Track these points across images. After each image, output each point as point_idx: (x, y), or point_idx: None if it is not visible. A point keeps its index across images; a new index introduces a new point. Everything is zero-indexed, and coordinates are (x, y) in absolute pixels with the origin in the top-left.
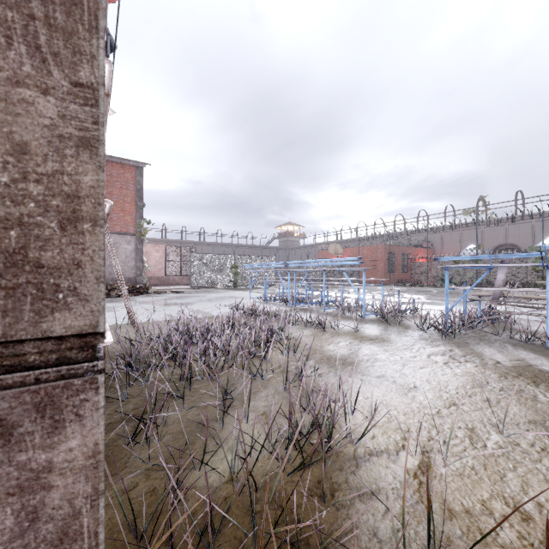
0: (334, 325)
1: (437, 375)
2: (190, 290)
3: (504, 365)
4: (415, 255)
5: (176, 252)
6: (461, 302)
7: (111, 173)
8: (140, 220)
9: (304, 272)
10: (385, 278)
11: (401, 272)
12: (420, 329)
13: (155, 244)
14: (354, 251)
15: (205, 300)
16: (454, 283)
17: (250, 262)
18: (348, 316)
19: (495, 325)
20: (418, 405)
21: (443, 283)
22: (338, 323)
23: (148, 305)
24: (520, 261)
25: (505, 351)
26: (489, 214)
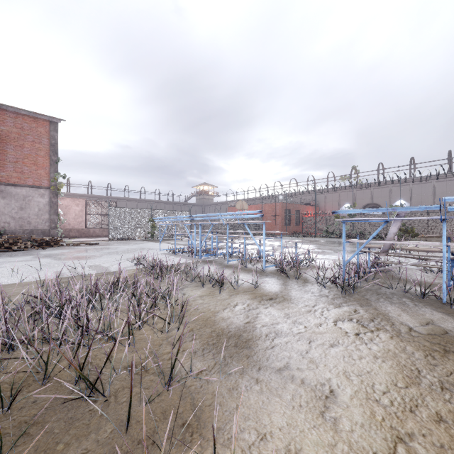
0: (234, 281)
1: (353, 360)
2: (107, 242)
3: (420, 334)
4: (305, 211)
5: (96, 206)
6: (346, 251)
7: (22, 126)
8: (54, 174)
9: (217, 225)
10: (282, 230)
11: (294, 225)
12: (319, 284)
13: (75, 199)
14: (258, 208)
15: (114, 253)
16: (335, 234)
17: (166, 215)
18: (250, 268)
19: (382, 275)
20: (346, 451)
21: (328, 234)
22: (238, 279)
23: (46, 260)
24: (382, 216)
25: (408, 309)
26: (359, 180)
